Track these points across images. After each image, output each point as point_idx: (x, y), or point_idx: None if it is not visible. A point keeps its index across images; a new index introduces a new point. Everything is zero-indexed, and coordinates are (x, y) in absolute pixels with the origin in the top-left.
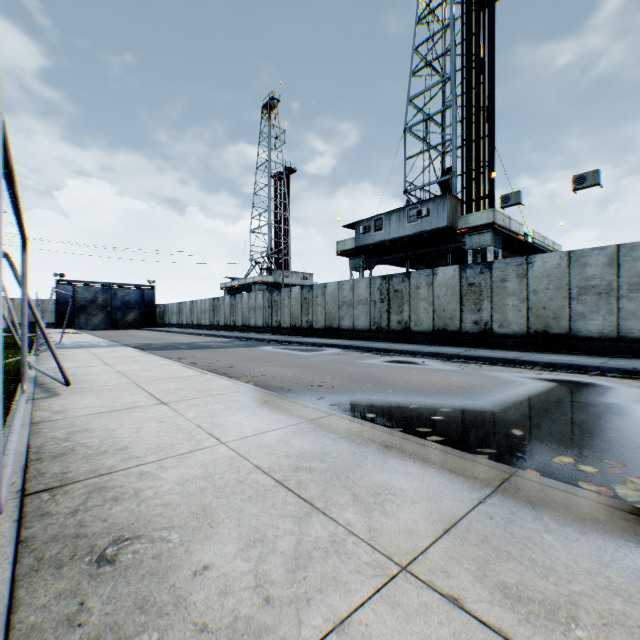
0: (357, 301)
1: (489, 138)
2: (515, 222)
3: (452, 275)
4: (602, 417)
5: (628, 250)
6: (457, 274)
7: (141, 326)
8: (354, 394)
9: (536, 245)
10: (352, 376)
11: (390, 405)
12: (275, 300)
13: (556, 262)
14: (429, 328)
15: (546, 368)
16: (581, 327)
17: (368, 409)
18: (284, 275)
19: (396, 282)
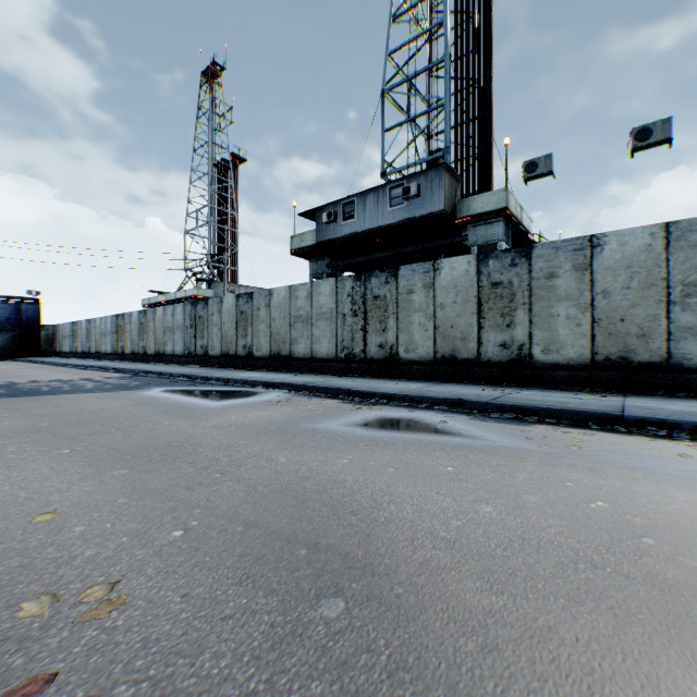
0: (317, 315)
1: (487, 114)
2: (526, 215)
3: (465, 270)
4: None
5: None
6: (473, 268)
7: (16, 355)
8: None
9: None
10: (268, 515)
11: None
12: (200, 316)
13: (644, 242)
14: (428, 355)
15: None
16: (690, 351)
17: None
18: (228, 289)
19: (376, 284)
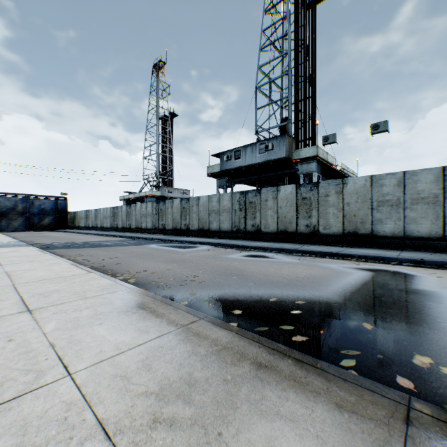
0: (222, 210)
1: (313, 98)
2: (330, 156)
3: (291, 191)
4: (424, 304)
5: (411, 175)
6: (294, 191)
7: (55, 228)
8: (222, 288)
9: (344, 172)
10: (219, 270)
11: (253, 299)
12: (161, 209)
13: (363, 183)
14: (274, 230)
15: (360, 259)
16: (380, 229)
17: (235, 304)
18: (169, 191)
19: (251, 196)
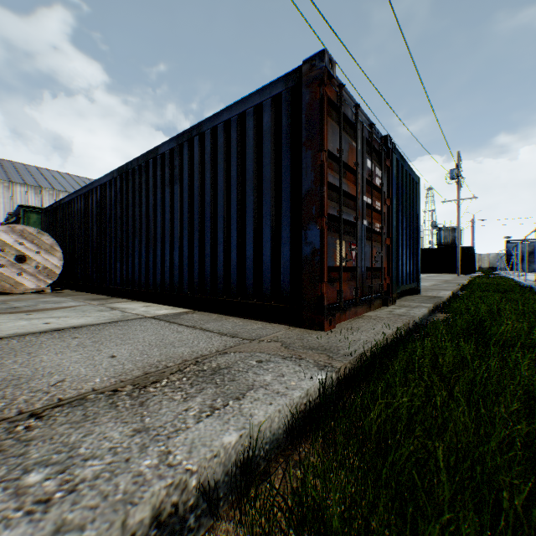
0: None
1: None
2: None
3: None
4: None
5: None
6: None
7: None
8: None
9: None
10: None
11: None
12: None
13: None
14: None
15: None
16: None
17: None
18: None
19: None
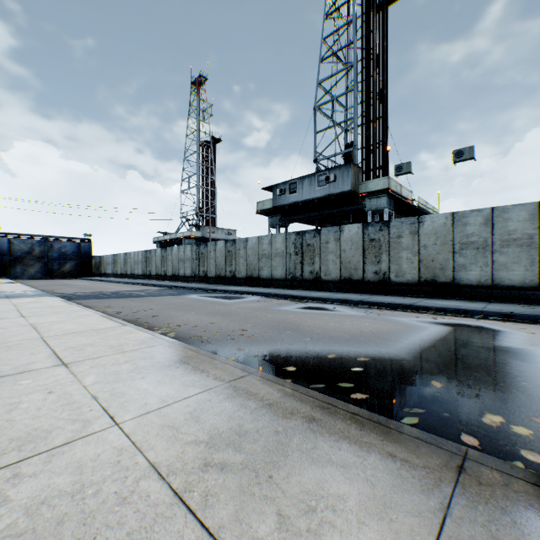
0: (275, 254)
1: (384, 119)
2: (405, 189)
3: (356, 232)
4: (505, 363)
5: (500, 212)
6: (360, 231)
7: (78, 276)
8: (273, 343)
9: (421, 208)
10: (271, 324)
11: (309, 355)
12: (202, 252)
13: (442, 221)
14: (337, 277)
15: (438, 312)
16: (463, 276)
17: (288, 361)
18: (211, 231)
19: (308, 237)
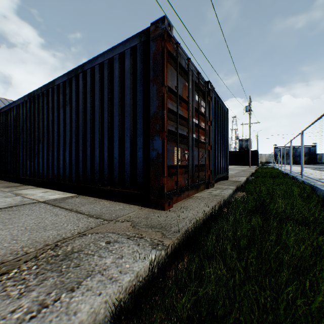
0: None
1: None
2: None
3: None
4: None
5: None
6: None
7: (308, 163)
8: None
9: None
10: None
11: None
12: None
13: None
14: None
15: None
16: None
17: None
18: None
19: None
